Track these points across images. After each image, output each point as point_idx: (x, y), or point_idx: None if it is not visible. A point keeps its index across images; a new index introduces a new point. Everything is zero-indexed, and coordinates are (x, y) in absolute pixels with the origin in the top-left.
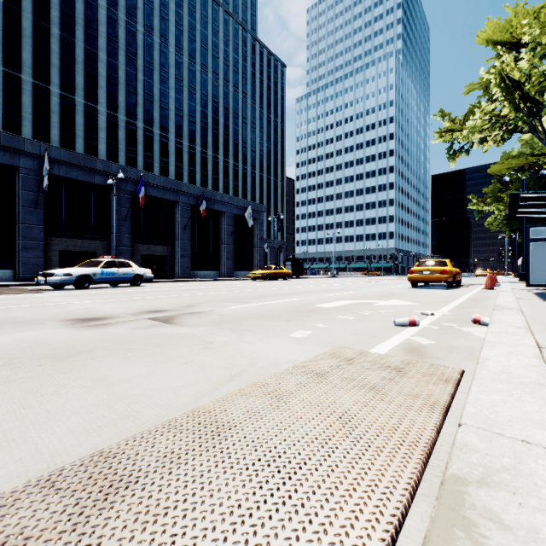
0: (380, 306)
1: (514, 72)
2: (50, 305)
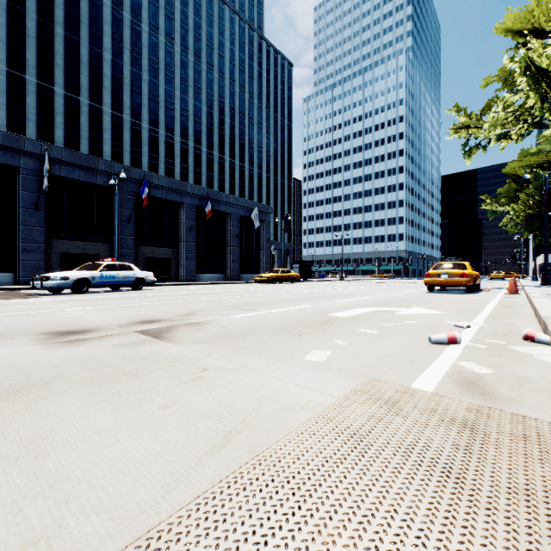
0: (403, 315)
1: (542, 59)
2: (36, 313)
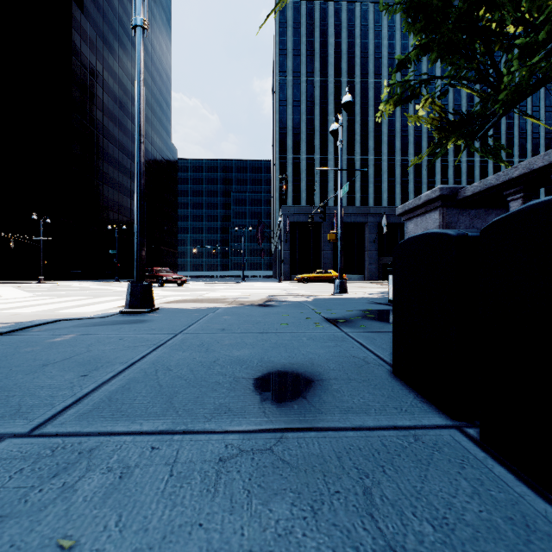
0: None
1: None
2: None
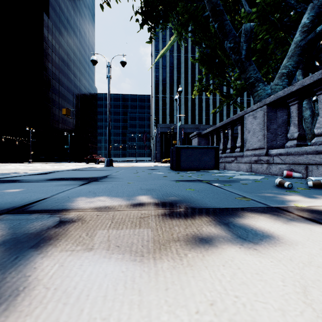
0: None
1: None
2: None
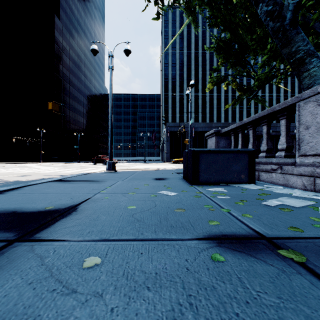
0: None
1: None
2: None
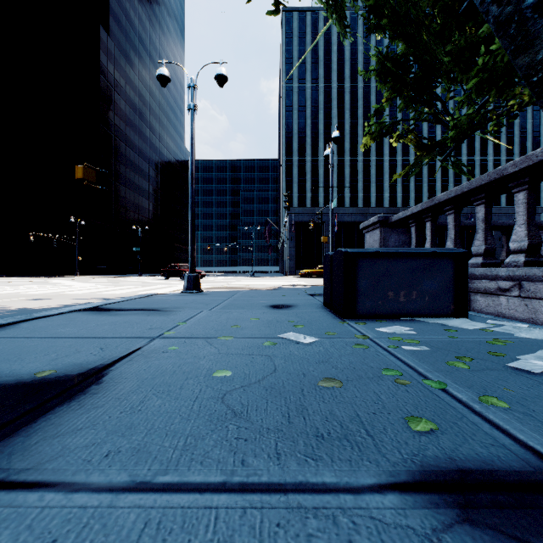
0: None
1: None
2: None
